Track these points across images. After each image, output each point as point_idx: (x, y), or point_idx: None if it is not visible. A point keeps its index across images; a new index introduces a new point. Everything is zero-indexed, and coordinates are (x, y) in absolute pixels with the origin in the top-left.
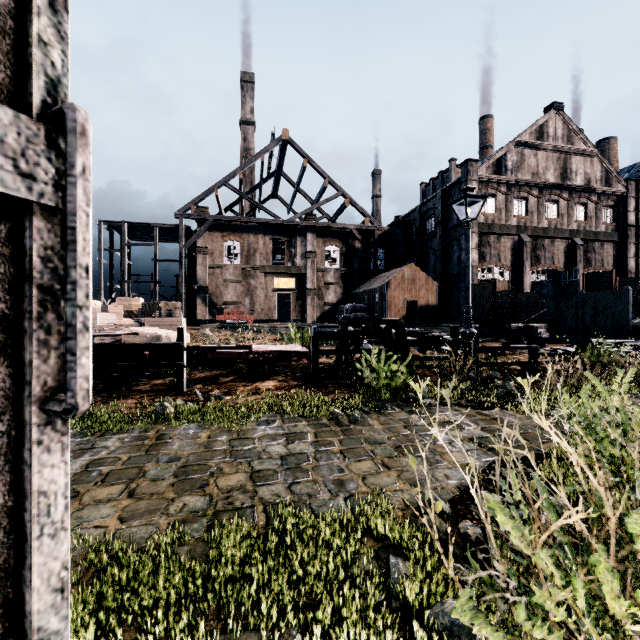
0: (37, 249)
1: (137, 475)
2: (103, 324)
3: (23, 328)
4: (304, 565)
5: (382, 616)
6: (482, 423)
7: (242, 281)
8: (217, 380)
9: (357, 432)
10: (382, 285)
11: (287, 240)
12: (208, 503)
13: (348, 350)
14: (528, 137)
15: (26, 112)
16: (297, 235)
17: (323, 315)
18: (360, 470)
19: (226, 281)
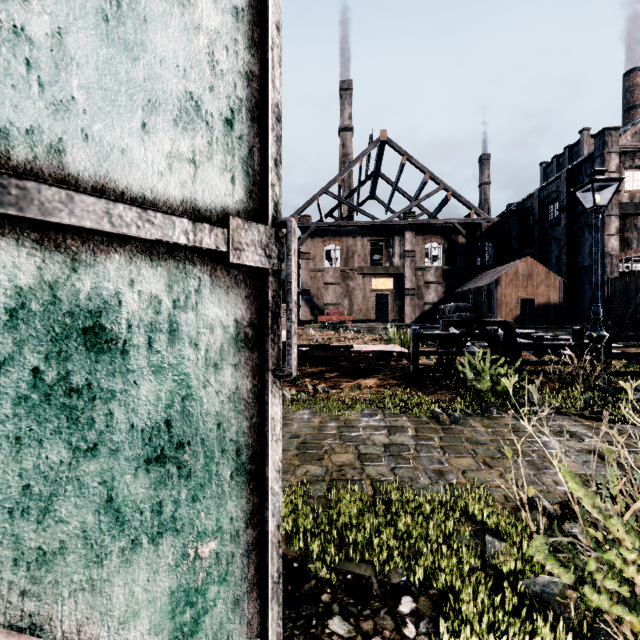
0: (271, 292)
1: None
2: None
3: (264, 333)
4: (407, 527)
5: (477, 578)
6: (608, 437)
7: (341, 283)
8: (323, 375)
9: (458, 432)
10: (490, 282)
11: (385, 240)
12: (325, 472)
13: (449, 352)
14: None
15: (266, 223)
16: (395, 235)
17: (423, 315)
18: (460, 465)
19: (326, 283)
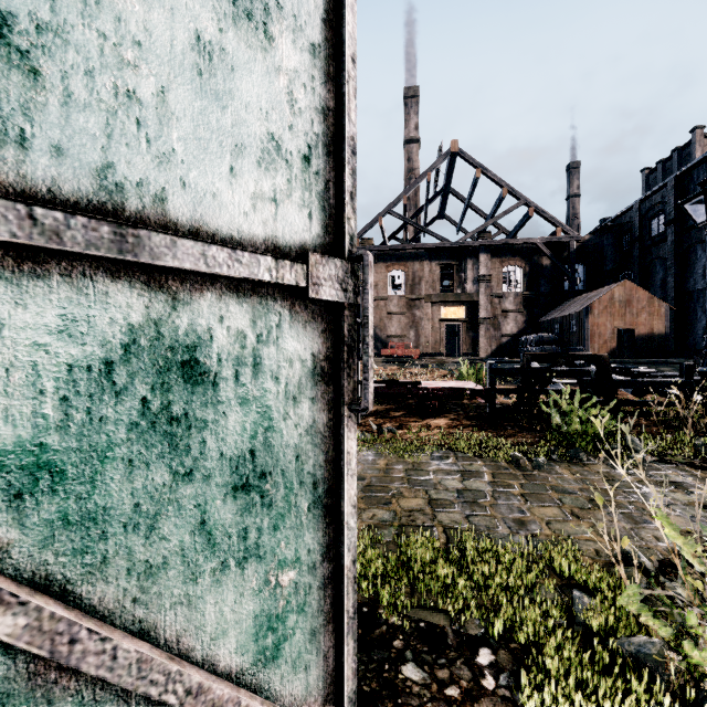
0: (346, 326)
1: None
2: None
3: (340, 367)
4: (484, 577)
5: (563, 634)
6: None
7: (406, 312)
8: (388, 414)
9: (541, 479)
10: (580, 310)
11: (456, 264)
12: (393, 517)
13: (531, 389)
14: None
15: (342, 257)
16: (468, 257)
17: (500, 348)
18: (544, 515)
19: (390, 313)
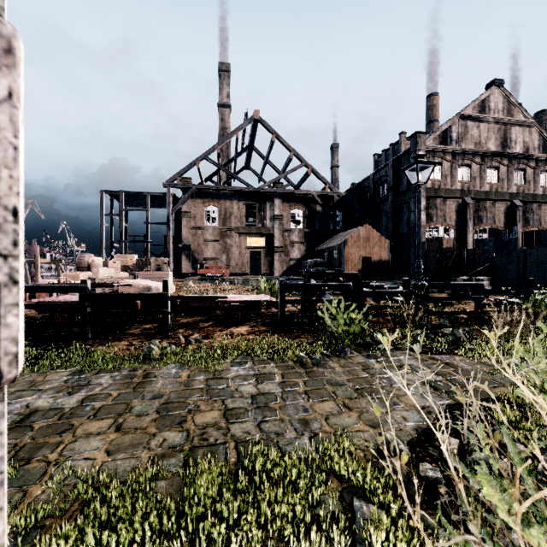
0: None
1: (124, 410)
2: (104, 277)
3: None
4: (272, 505)
5: None
6: (434, 367)
7: (220, 240)
8: (197, 325)
9: (320, 374)
10: (340, 243)
11: (258, 205)
12: (185, 439)
13: (311, 300)
14: (471, 111)
15: None
16: (266, 200)
17: (289, 269)
18: (323, 410)
19: (206, 240)
